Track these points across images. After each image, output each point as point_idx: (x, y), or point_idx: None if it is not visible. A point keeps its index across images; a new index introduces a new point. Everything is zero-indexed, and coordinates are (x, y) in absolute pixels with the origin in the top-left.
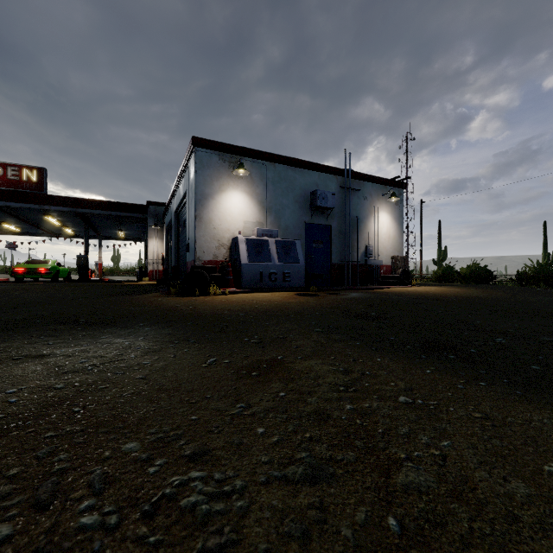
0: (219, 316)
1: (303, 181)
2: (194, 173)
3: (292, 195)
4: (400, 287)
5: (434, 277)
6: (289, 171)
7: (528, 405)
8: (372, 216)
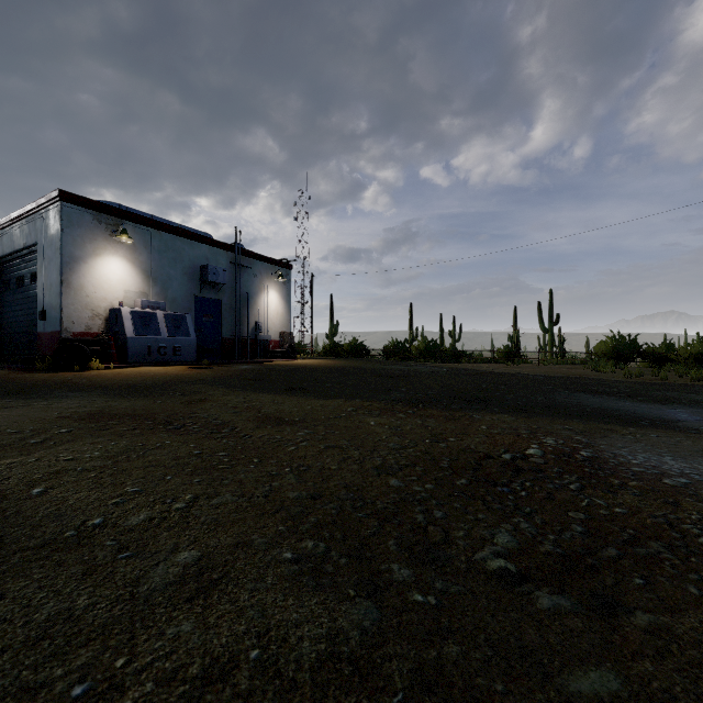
0: (128, 385)
1: (193, 253)
2: (61, 231)
3: (181, 267)
4: (286, 360)
5: (323, 352)
6: (177, 241)
7: (317, 400)
8: (262, 293)
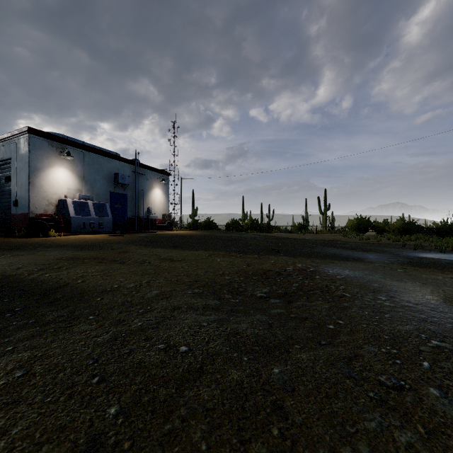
0: (77, 244)
1: (109, 165)
2: (29, 152)
3: (102, 174)
4: (167, 231)
5: (188, 226)
6: (99, 158)
7: (189, 251)
8: (152, 190)
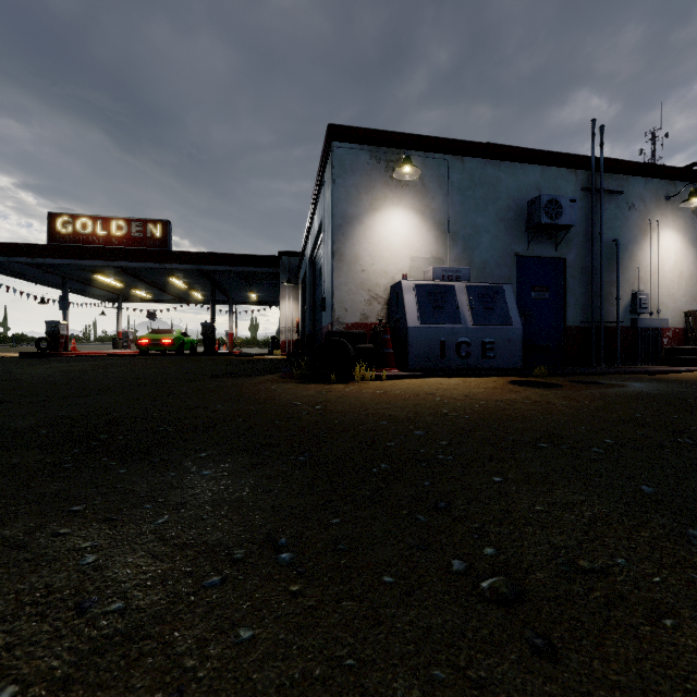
0: (368, 436)
1: (513, 183)
2: (331, 183)
3: (493, 209)
4: None
5: None
6: (487, 168)
7: None
8: (646, 238)
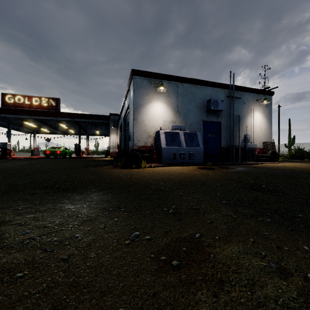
0: (146, 184)
1: (202, 93)
2: (133, 91)
3: (194, 103)
4: (271, 163)
5: (288, 156)
6: (192, 87)
7: None
8: (249, 115)
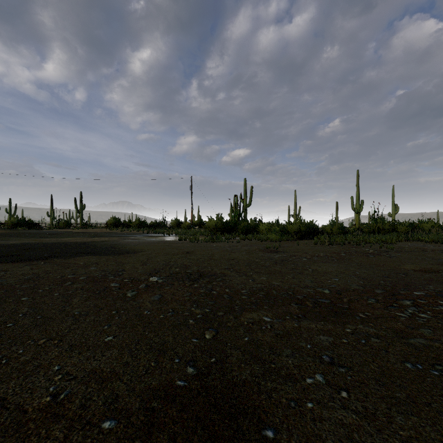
0: None
1: None
2: None
3: None
4: None
5: None
6: None
7: (65, 238)
8: None
